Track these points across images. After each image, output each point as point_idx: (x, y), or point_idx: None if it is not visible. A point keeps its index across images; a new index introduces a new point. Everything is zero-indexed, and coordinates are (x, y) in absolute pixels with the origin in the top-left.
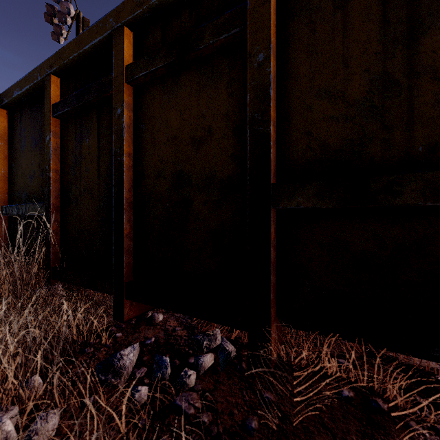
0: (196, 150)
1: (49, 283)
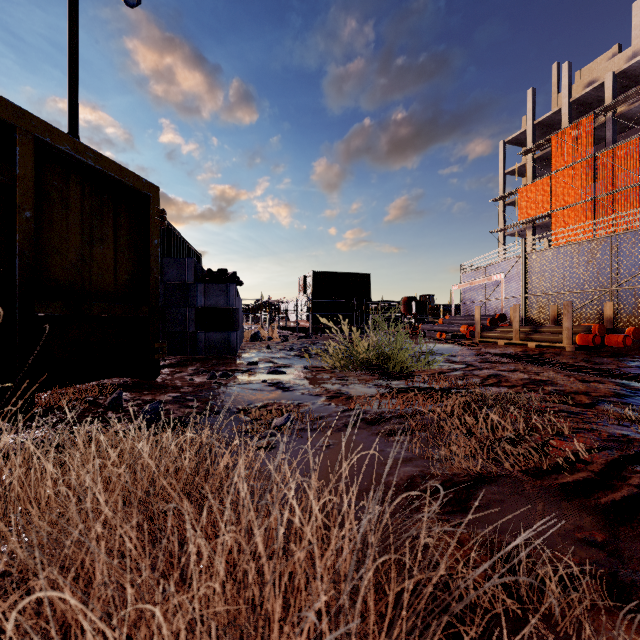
0: None
1: None
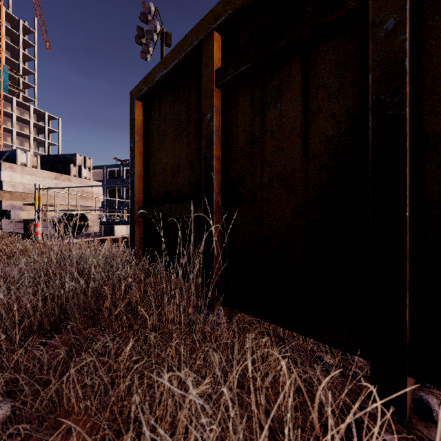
0: None
1: (210, 307)
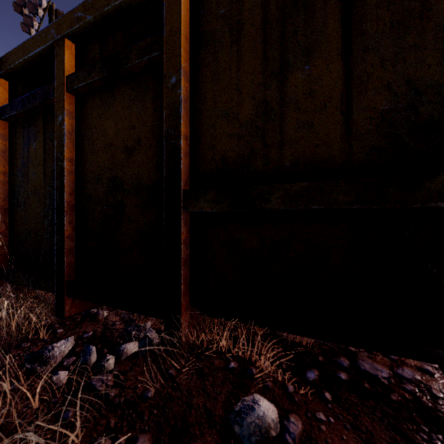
0: (128, 158)
1: None
